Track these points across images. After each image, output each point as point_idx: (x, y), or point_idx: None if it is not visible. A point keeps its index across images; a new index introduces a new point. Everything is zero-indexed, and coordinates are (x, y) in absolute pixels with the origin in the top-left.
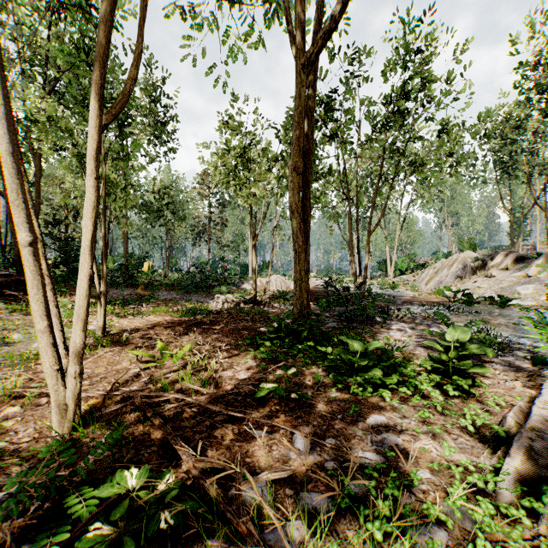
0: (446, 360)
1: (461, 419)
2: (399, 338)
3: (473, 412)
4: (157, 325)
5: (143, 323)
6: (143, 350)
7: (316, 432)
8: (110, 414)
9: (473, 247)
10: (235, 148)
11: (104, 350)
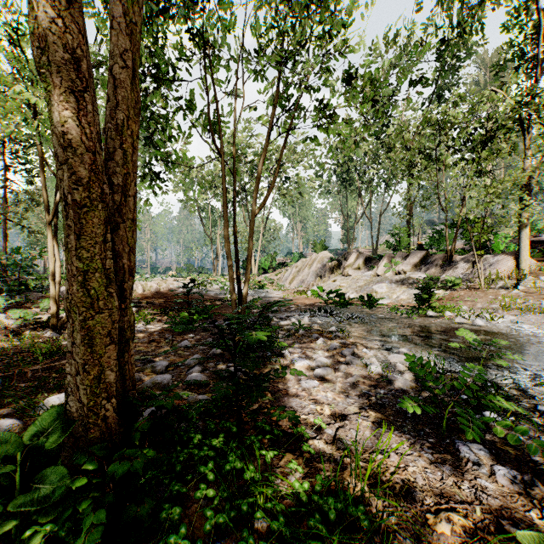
0: None
1: None
2: (324, 398)
3: None
4: None
5: None
6: None
7: None
8: None
9: (324, 249)
10: None
11: None
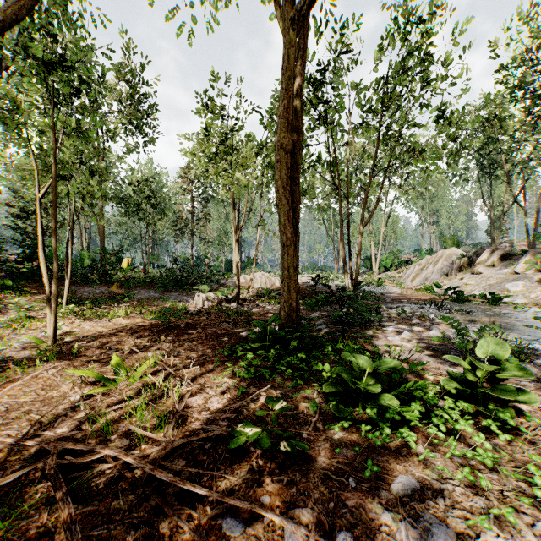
0: (472, 380)
1: (534, 491)
2: (399, 344)
3: None
4: (123, 330)
5: (108, 327)
6: (96, 365)
7: (320, 521)
8: (7, 486)
9: (457, 244)
10: (215, 133)
11: (44, 367)
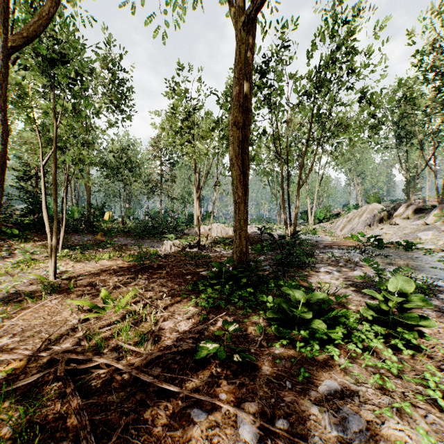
0: (385, 309)
1: (428, 391)
2: (329, 281)
3: (437, 378)
4: (108, 270)
5: (96, 267)
6: (88, 297)
7: (264, 411)
8: (28, 385)
9: (378, 200)
10: (180, 112)
11: (48, 298)
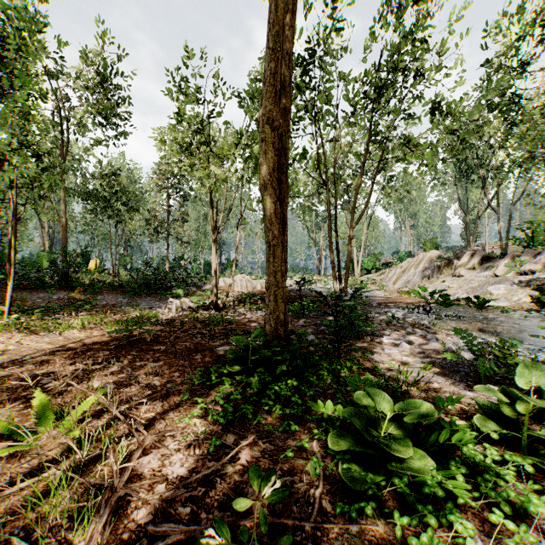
0: (512, 417)
1: None
2: (400, 358)
3: None
4: (74, 347)
5: (56, 343)
6: (19, 404)
7: None
8: None
9: (436, 247)
10: (189, 119)
11: None
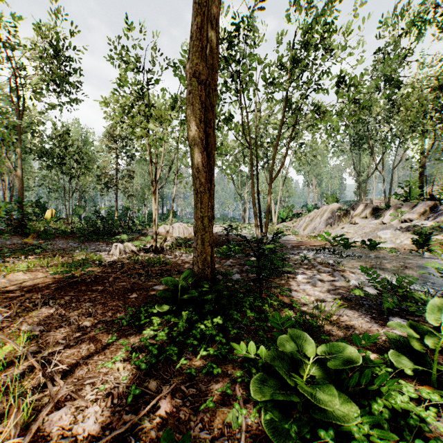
0: (421, 351)
1: None
2: (313, 294)
3: None
4: (14, 289)
5: None
6: None
7: None
8: None
9: (336, 201)
10: (130, 85)
11: None
